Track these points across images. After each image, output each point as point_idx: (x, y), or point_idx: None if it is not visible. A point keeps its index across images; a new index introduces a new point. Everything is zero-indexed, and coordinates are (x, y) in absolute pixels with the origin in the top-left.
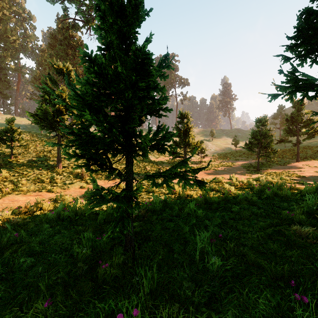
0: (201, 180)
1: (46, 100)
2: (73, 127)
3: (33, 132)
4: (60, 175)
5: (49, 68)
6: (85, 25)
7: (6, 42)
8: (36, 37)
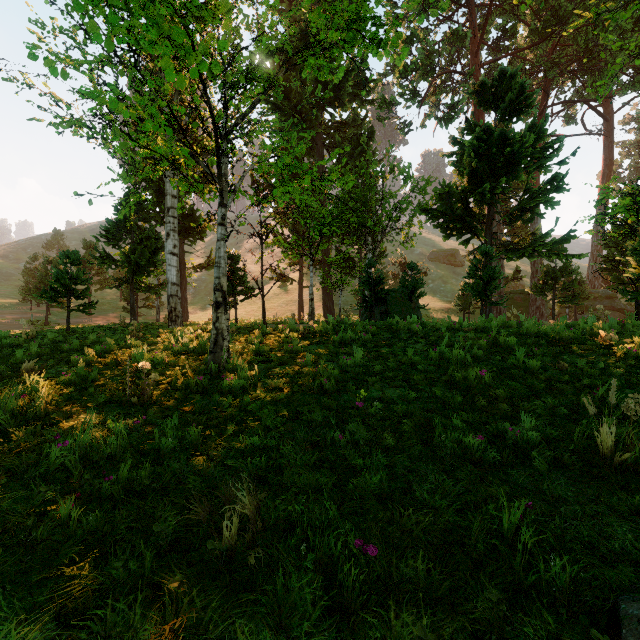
0: None
1: None
2: None
3: None
4: None
5: None
6: None
7: None
8: None
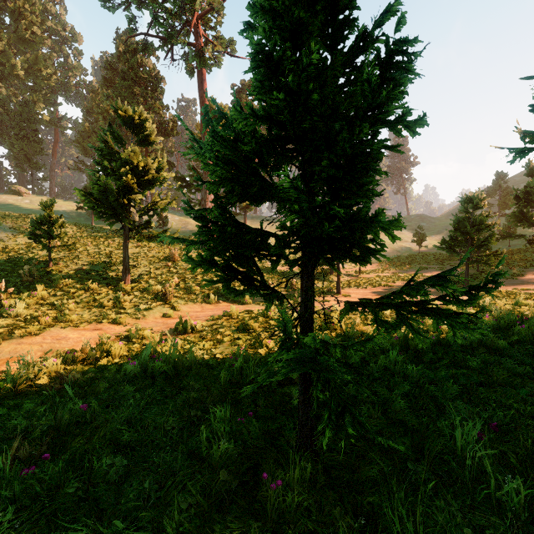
0: None
1: (105, 169)
2: (148, 215)
3: (80, 224)
4: (129, 295)
5: (104, 118)
6: (163, 44)
7: (37, 78)
8: (82, 69)
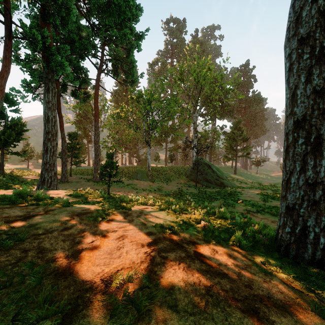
0: None
1: None
2: None
3: None
4: None
5: None
6: None
7: None
8: None
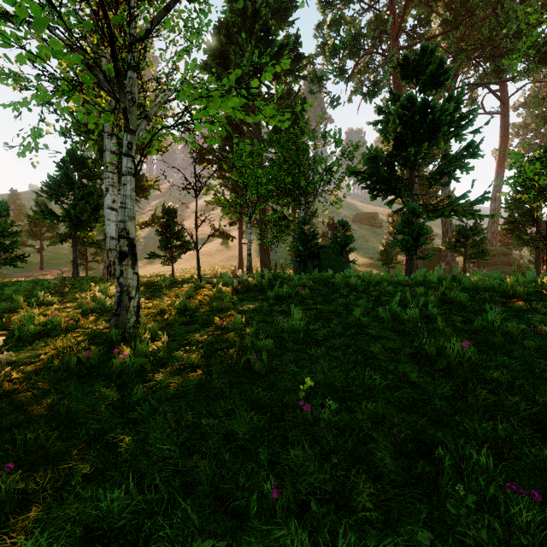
0: None
1: None
2: None
3: None
4: None
5: None
6: None
7: None
8: None
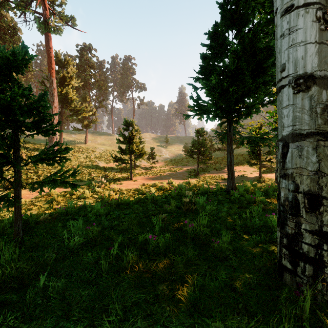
0: (142, 185)
1: None
2: None
3: None
4: None
5: None
6: None
7: None
8: None
